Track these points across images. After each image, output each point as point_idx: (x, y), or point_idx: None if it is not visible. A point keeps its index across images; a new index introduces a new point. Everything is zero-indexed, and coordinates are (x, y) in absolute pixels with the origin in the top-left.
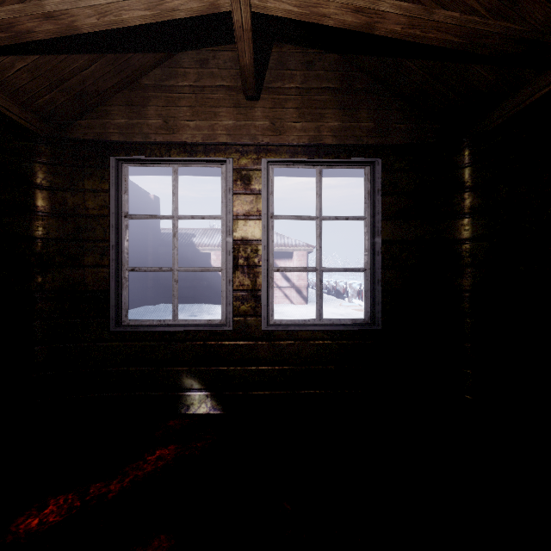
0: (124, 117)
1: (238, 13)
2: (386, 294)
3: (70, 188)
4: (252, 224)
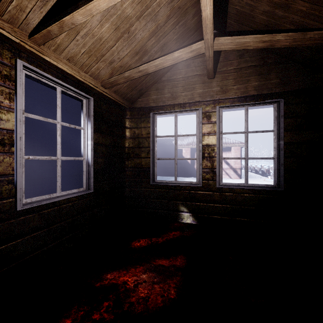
0: (155, 95)
1: (207, 53)
2: (287, 172)
3: (136, 127)
4: (211, 137)
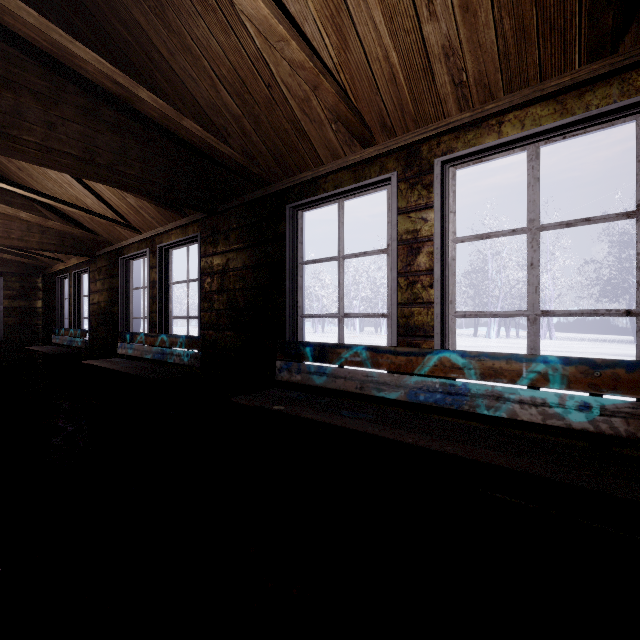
0: None
1: None
2: (6, 327)
3: None
4: None
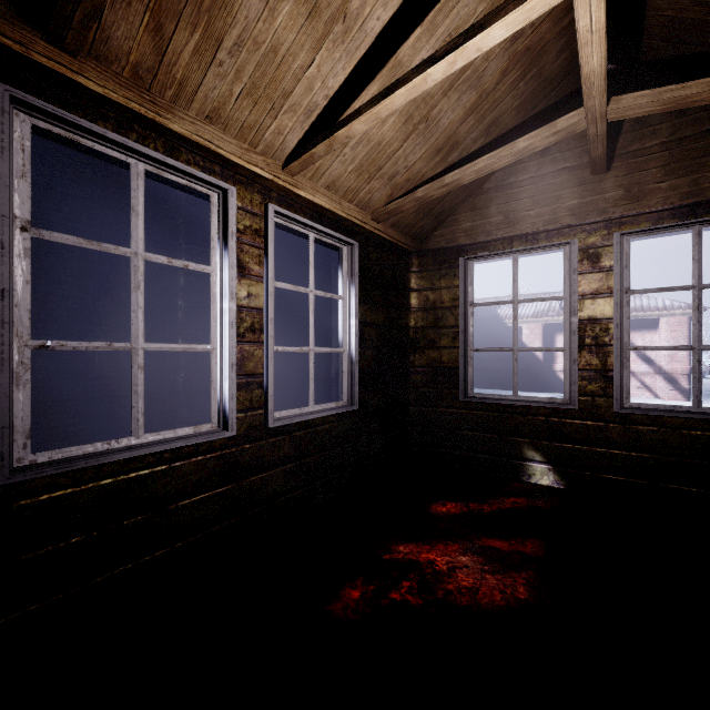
0: (469, 221)
1: (593, 129)
2: None
3: (430, 287)
4: (601, 302)
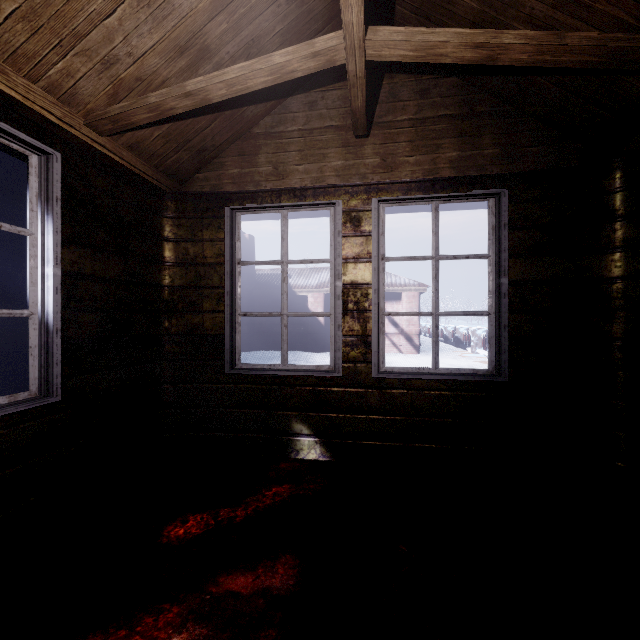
0: (237, 167)
1: (352, 64)
2: (515, 342)
3: (191, 238)
4: (362, 267)
